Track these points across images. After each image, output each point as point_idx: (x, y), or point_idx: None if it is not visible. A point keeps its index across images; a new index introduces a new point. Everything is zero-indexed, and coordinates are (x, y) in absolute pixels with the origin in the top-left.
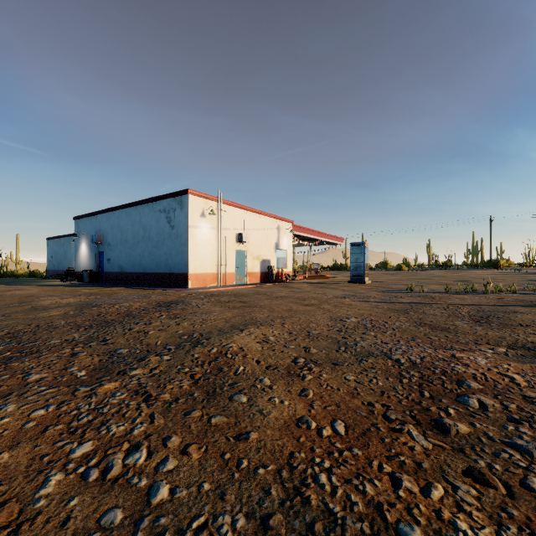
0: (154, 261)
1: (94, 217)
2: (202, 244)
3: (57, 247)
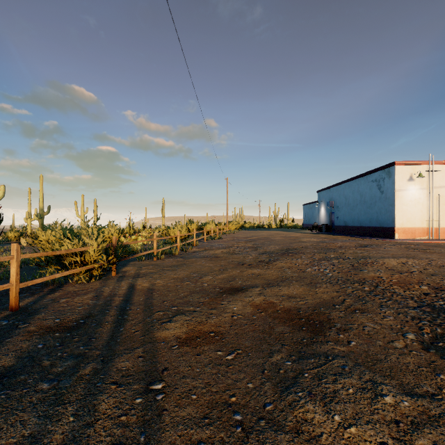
0: (368, 218)
1: (328, 190)
2: (409, 203)
3: (308, 210)
